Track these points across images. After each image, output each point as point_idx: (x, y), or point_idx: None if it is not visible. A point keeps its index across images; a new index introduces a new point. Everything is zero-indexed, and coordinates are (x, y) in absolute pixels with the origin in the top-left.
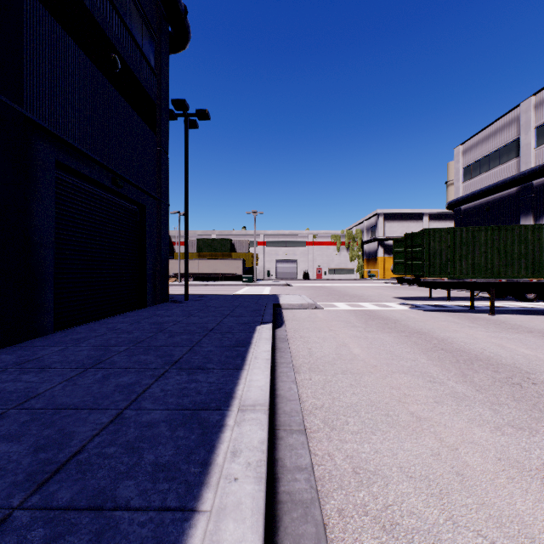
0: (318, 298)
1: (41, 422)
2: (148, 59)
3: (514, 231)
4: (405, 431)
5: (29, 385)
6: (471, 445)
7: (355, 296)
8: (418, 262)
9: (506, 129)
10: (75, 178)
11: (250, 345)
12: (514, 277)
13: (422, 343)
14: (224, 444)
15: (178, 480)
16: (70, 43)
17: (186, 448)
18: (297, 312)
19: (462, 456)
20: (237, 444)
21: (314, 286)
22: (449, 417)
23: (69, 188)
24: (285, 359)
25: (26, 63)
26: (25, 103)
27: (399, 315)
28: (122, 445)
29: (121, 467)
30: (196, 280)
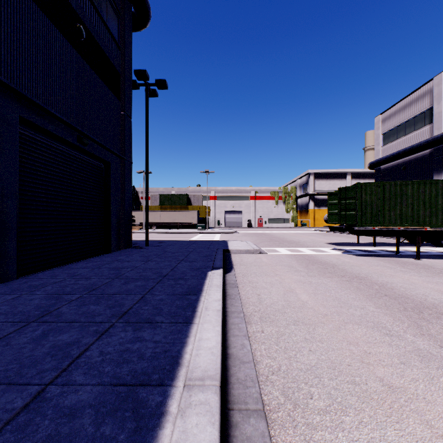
0: (261, 244)
1: None
2: (112, 33)
3: (438, 185)
4: (381, 409)
5: None
6: None
7: (293, 242)
8: (351, 212)
9: (420, 100)
10: (41, 134)
11: (201, 293)
12: (438, 226)
13: (365, 289)
14: None
15: None
16: (34, 8)
17: None
18: (244, 257)
19: None
20: None
21: (256, 233)
22: (425, 386)
23: (34, 143)
24: (235, 308)
25: None
26: None
27: (335, 260)
28: None
29: None
30: (159, 228)
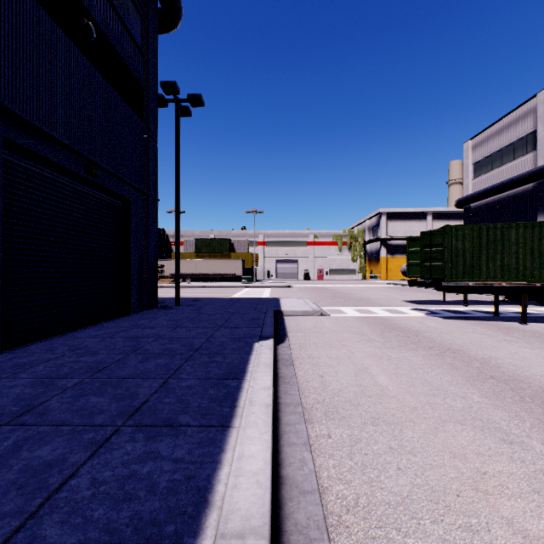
0: (322, 302)
1: None
2: (132, 34)
3: None
4: None
5: None
6: None
7: (362, 299)
8: (438, 263)
9: (521, 121)
10: (36, 163)
11: (244, 376)
12: None
13: (462, 367)
14: None
15: None
16: None
17: None
18: (300, 320)
19: None
20: None
21: (316, 288)
22: None
23: (26, 174)
24: (291, 398)
25: None
26: None
27: (417, 324)
28: None
29: None
30: (194, 280)
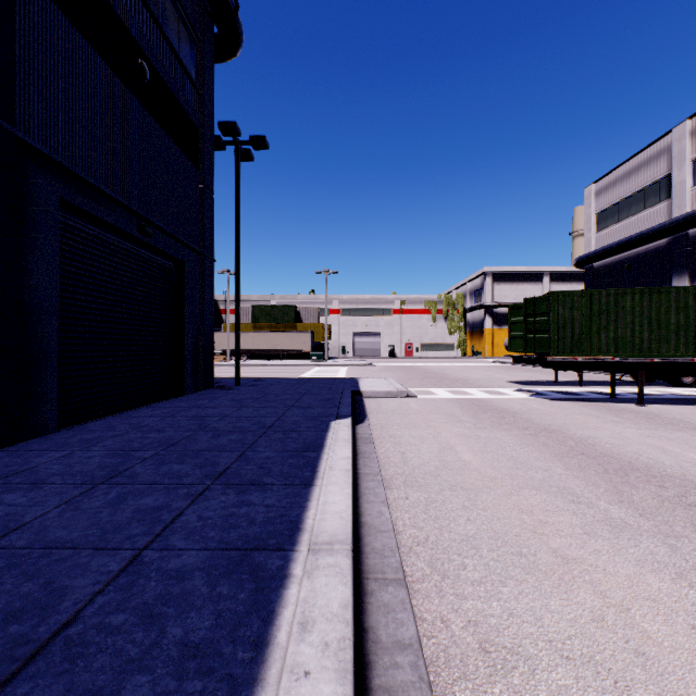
0: (409, 383)
1: (20, 570)
2: (187, 68)
3: (670, 295)
4: (548, 580)
5: (12, 510)
6: (648, 604)
7: (458, 379)
8: (543, 335)
9: (653, 163)
10: (88, 223)
11: (322, 449)
12: (670, 355)
13: (554, 445)
14: (289, 609)
15: (217, 675)
16: (81, 43)
17: (231, 615)
18: (383, 401)
19: (639, 622)
20: (308, 608)
21: (403, 367)
22: (608, 558)
23: (80, 236)
24: (370, 469)
25: (19, 66)
26: (18, 120)
27: (517, 406)
28: (136, 611)
29: (132, 649)
30: (251, 358)
